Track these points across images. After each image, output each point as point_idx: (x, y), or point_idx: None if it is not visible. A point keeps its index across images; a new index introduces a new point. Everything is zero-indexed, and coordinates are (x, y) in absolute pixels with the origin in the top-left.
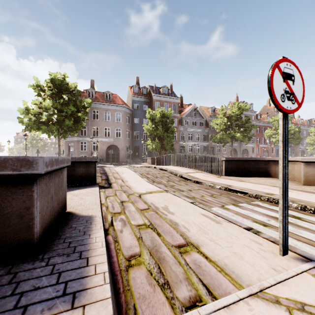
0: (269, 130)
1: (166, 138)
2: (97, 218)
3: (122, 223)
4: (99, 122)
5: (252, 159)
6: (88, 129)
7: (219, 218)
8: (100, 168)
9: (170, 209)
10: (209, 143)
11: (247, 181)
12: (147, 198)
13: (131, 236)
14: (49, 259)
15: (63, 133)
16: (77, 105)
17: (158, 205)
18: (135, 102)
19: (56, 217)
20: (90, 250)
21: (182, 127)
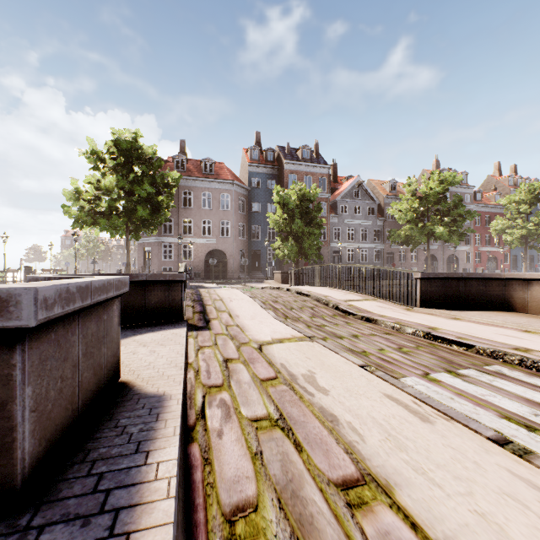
0: (500, 220)
1: (307, 236)
2: (173, 403)
3: (222, 411)
4: (193, 211)
5: (474, 276)
6: (176, 223)
7: (426, 407)
8: (193, 291)
9: (318, 380)
10: (386, 246)
11: (466, 320)
12: (275, 353)
13: (240, 447)
14: (41, 531)
15: (135, 230)
16: (156, 183)
17: (296, 371)
18: (254, 176)
19: (89, 401)
20: (139, 508)
21: (337, 217)
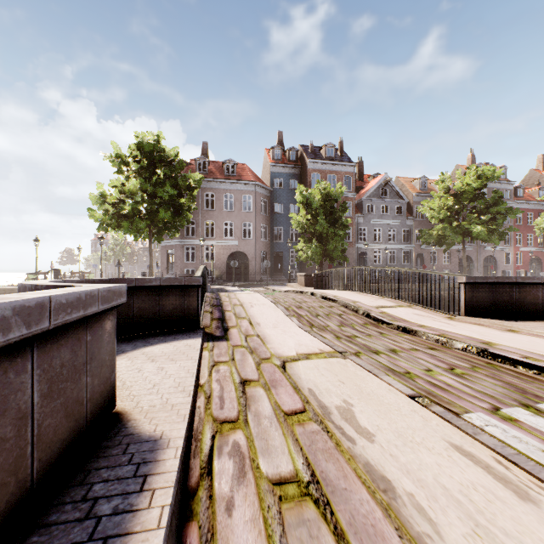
0: None
1: (332, 237)
2: (168, 456)
3: (235, 464)
4: (215, 213)
5: (531, 281)
6: (198, 225)
7: (518, 471)
8: (213, 295)
9: (358, 417)
10: (415, 247)
11: (526, 332)
12: (301, 374)
13: (256, 535)
14: None
15: (157, 232)
16: (178, 185)
17: (328, 401)
18: (276, 176)
19: (57, 455)
20: None
21: (362, 217)
